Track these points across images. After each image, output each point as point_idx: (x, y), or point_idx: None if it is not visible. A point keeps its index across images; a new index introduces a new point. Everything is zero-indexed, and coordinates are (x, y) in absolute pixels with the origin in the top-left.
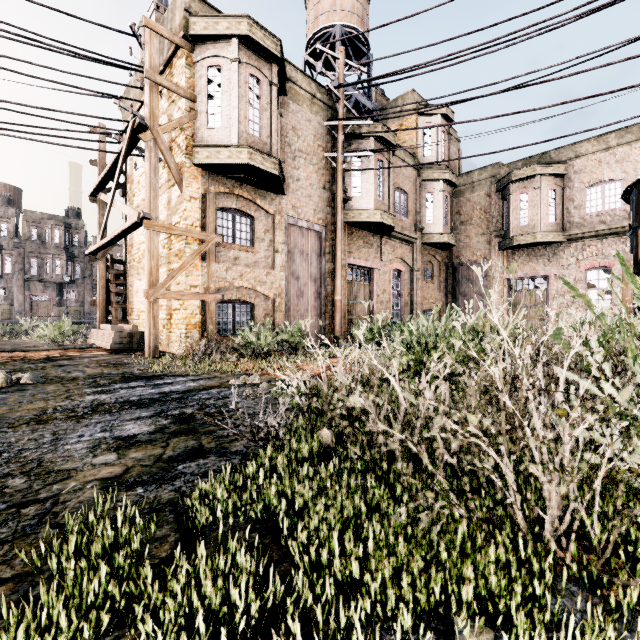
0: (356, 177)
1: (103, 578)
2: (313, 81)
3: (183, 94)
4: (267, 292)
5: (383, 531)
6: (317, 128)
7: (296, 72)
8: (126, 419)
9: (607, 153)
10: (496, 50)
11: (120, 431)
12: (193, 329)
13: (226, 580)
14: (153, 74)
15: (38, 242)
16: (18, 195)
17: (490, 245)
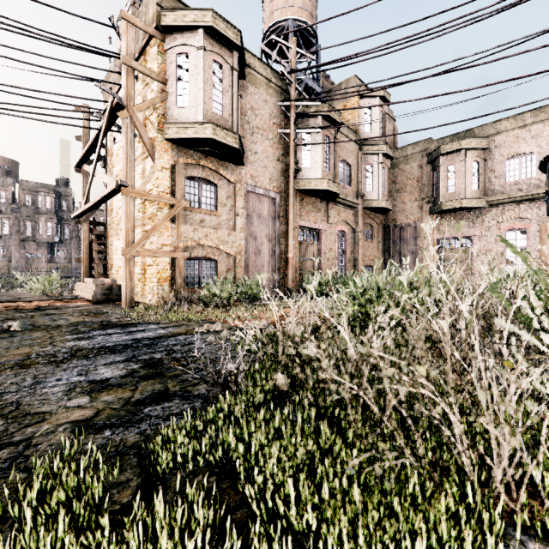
0: (306, 150)
1: (60, 531)
2: (269, 67)
3: (155, 78)
4: (229, 250)
5: (336, 479)
6: (272, 108)
7: (254, 59)
8: (101, 364)
9: (524, 130)
10: (428, 40)
11: (94, 375)
12: (164, 282)
13: (182, 533)
14: (129, 60)
15: (32, 207)
16: (15, 167)
17: (422, 210)
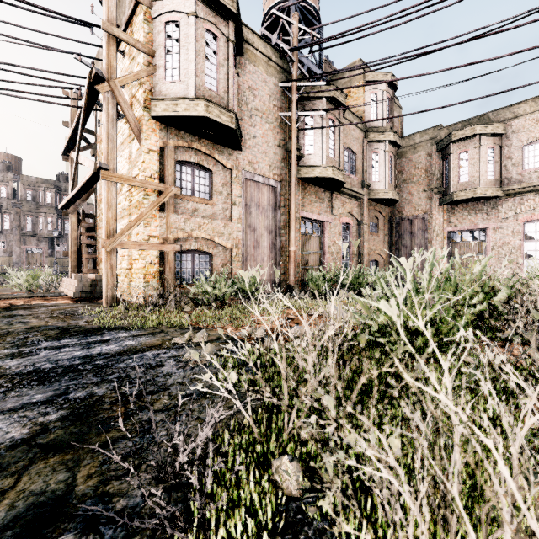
0: (309, 136)
1: None
2: (269, 45)
3: (141, 48)
4: (225, 243)
5: None
6: (272, 89)
7: (253, 35)
8: (3, 409)
9: None
10: (447, 6)
11: None
12: (151, 278)
13: None
14: (110, 26)
15: (33, 202)
16: (18, 163)
17: (431, 201)
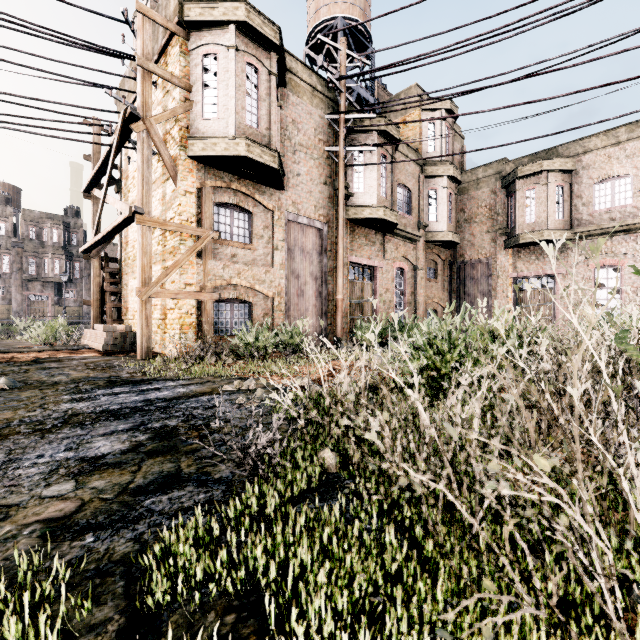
0: (358, 172)
1: None
2: (314, 73)
3: (177, 83)
4: (266, 291)
5: (415, 633)
6: (318, 121)
7: (296, 63)
8: (98, 434)
9: (617, 148)
10: (505, 38)
11: (87, 450)
12: (188, 329)
13: None
14: (145, 61)
15: (36, 241)
16: (17, 194)
17: (495, 243)
